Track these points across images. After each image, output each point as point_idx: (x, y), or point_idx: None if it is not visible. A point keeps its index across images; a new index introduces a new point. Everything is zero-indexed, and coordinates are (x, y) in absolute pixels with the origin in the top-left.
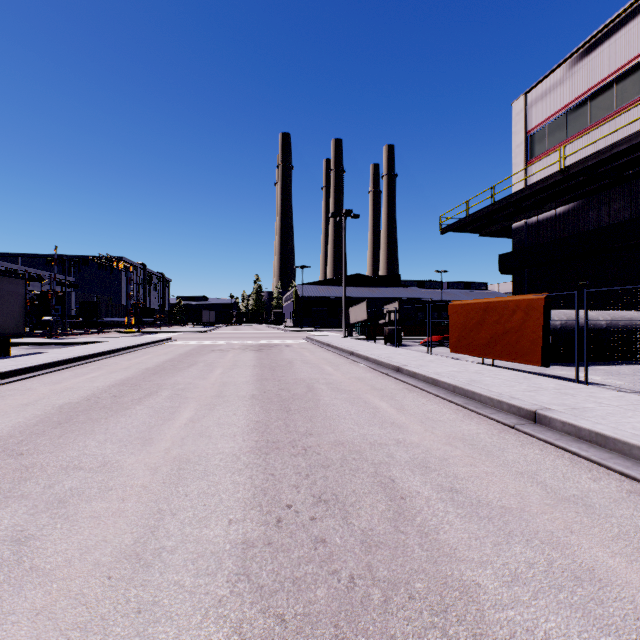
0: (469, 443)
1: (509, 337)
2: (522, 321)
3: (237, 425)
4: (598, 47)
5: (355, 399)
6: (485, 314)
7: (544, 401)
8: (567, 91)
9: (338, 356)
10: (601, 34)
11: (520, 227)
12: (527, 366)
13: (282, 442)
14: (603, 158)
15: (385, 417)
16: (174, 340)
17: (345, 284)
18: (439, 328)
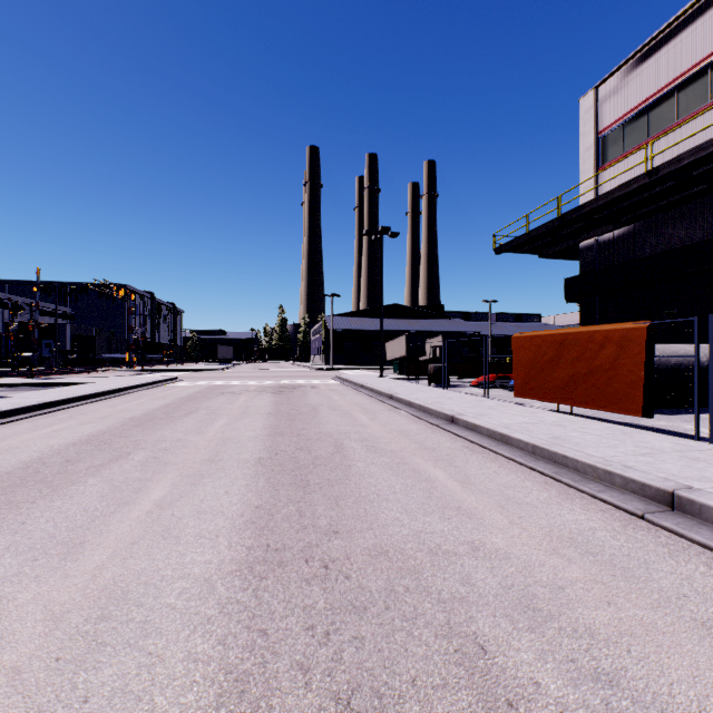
0: (586, 550)
1: (596, 378)
2: (614, 357)
3: (226, 514)
4: (688, 26)
5: (400, 465)
6: (562, 348)
7: (674, 473)
8: (649, 81)
9: (374, 400)
10: (692, 10)
11: (590, 246)
12: (612, 414)
13: (290, 550)
14: (704, 155)
15: (446, 497)
16: (180, 380)
17: (381, 314)
18: (491, 366)
